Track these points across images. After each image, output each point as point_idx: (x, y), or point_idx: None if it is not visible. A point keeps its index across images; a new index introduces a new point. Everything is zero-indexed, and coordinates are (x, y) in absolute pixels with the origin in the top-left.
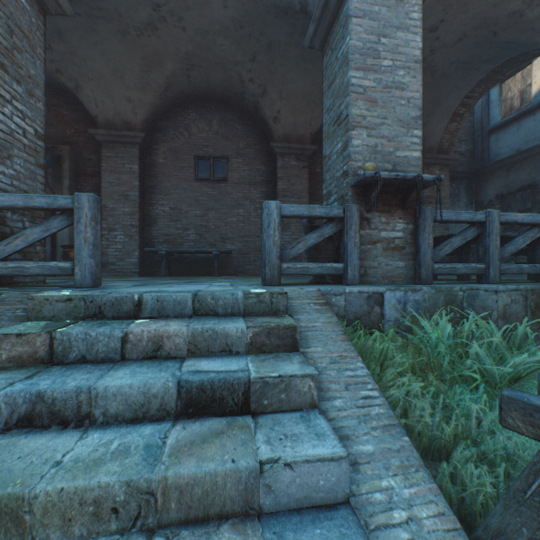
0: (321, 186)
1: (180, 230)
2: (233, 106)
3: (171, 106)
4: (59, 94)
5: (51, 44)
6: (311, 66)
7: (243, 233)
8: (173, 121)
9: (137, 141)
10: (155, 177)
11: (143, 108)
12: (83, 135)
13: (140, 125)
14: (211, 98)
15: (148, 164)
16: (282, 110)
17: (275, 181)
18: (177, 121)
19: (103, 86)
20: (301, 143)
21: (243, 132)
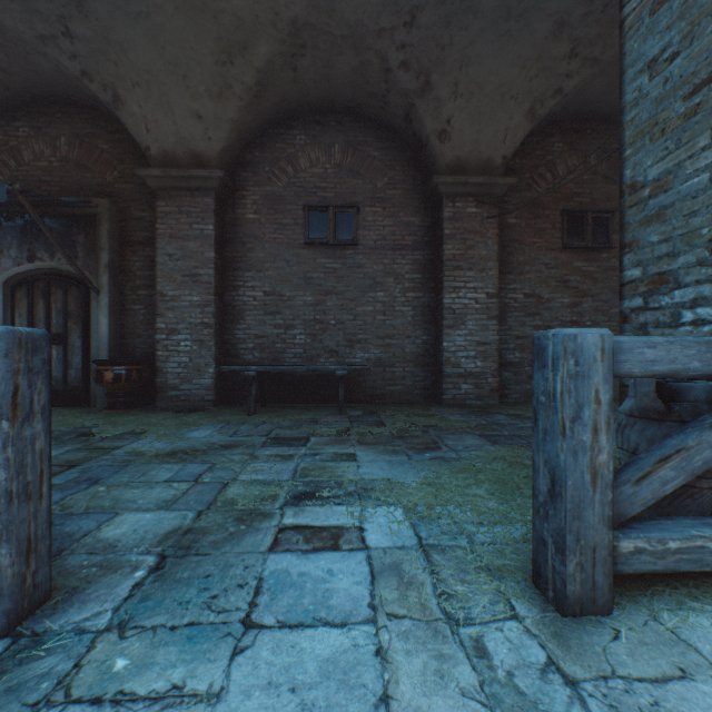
0: (517, 247)
1: (280, 329)
2: (366, 120)
3: (266, 126)
4: (95, 118)
5: (69, 25)
6: (519, 26)
7: (383, 331)
8: (269, 149)
9: (211, 185)
10: (241, 243)
11: (221, 129)
12: (130, 180)
13: (216, 158)
14: (330, 107)
15: (229, 221)
16: (454, 116)
17: (438, 243)
18: (276, 149)
19: (156, 95)
20: (486, 174)
21: (383, 162)
